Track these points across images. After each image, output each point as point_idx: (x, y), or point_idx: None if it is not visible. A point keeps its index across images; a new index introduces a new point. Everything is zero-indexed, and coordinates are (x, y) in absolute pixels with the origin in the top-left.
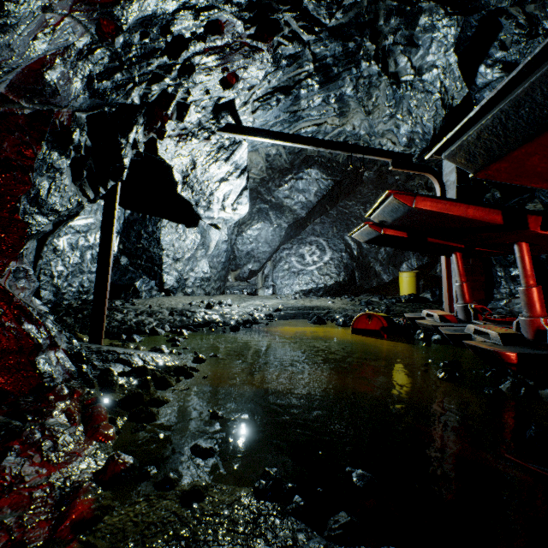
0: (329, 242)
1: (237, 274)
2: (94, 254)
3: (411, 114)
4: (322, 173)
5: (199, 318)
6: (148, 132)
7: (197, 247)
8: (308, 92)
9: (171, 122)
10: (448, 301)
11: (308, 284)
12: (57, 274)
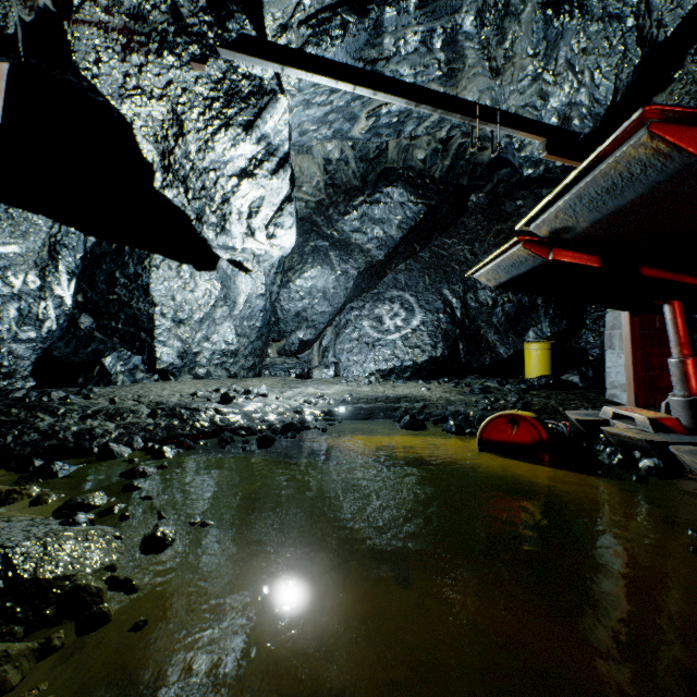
0: (419, 299)
1: (281, 346)
2: (24, 309)
3: (573, 67)
4: (409, 193)
5: (204, 422)
6: None
7: (215, 303)
8: (399, 13)
9: None
10: (633, 390)
11: (389, 361)
12: None
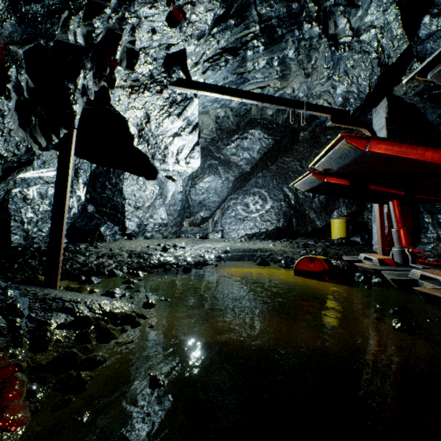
0: (270, 193)
1: (191, 220)
2: None
3: (347, 74)
4: (264, 133)
5: (155, 260)
6: (98, 80)
7: (156, 197)
8: (254, 53)
9: (120, 69)
10: (381, 245)
11: (252, 229)
12: (27, 220)
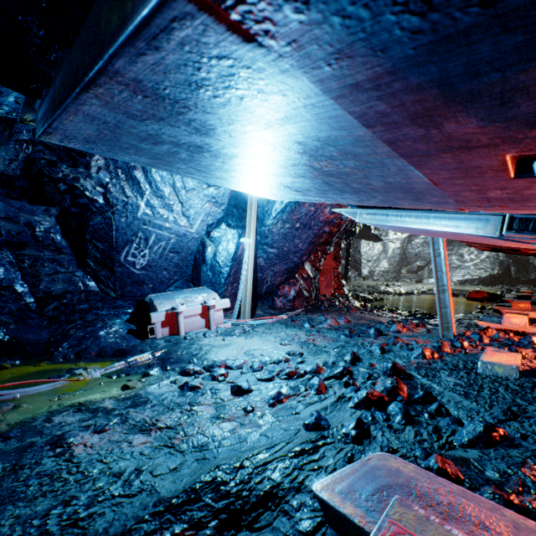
0: None
1: (408, 268)
2: None
3: None
4: None
5: (381, 290)
6: None
7: (380, 253)
8: None
9: None
10: None
11: (464, 276)
12: None
